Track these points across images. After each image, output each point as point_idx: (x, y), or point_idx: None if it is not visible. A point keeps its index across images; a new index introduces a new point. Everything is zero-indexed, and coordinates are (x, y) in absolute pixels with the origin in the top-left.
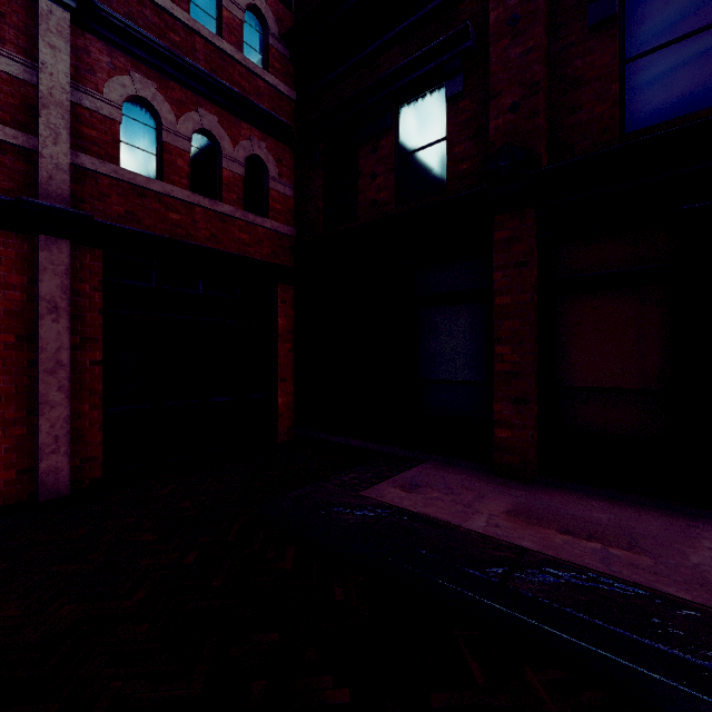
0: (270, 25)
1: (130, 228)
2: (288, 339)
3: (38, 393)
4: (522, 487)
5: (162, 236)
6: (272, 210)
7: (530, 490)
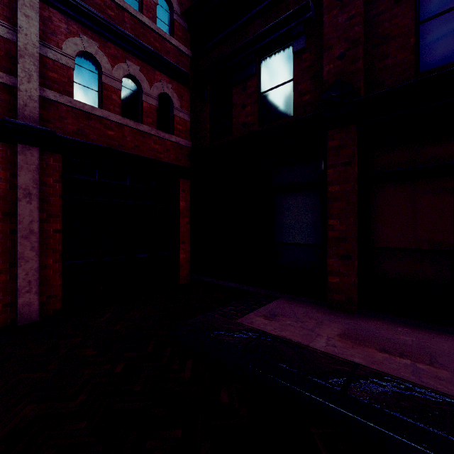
0: (175, 6)
1: (80, 140)
2: (186, 216)
3: (17, 251)
4: (347, 317)
5: (102, 146)
6: (175, 130)
7: (353, 318)
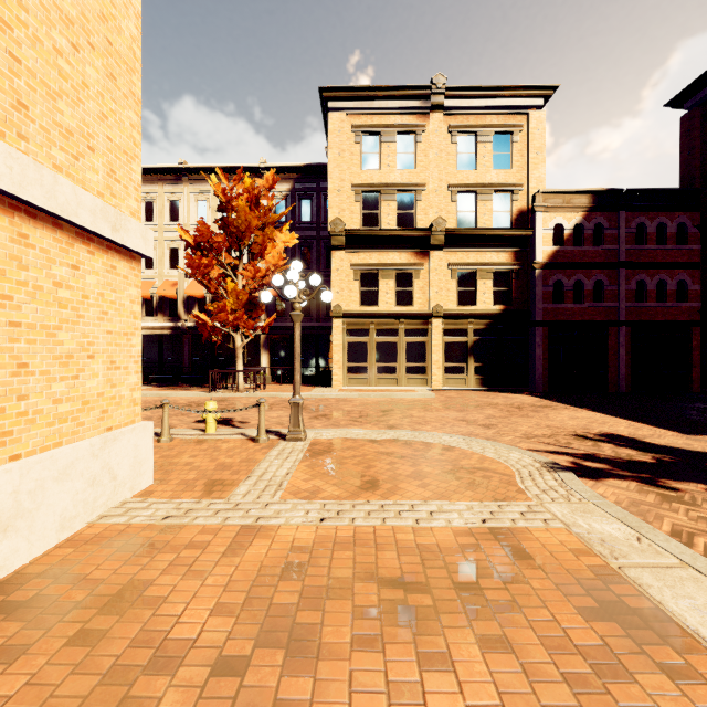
0: (688, 225)
1: (639, 320)
2: (697, 350)
3: (618, 366)
4: None
5: (648, 320)
6: (688, 298)
7: None
